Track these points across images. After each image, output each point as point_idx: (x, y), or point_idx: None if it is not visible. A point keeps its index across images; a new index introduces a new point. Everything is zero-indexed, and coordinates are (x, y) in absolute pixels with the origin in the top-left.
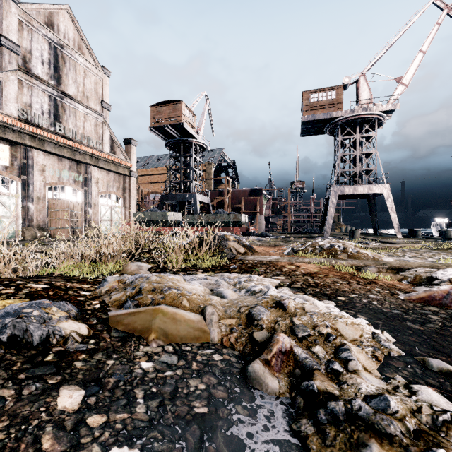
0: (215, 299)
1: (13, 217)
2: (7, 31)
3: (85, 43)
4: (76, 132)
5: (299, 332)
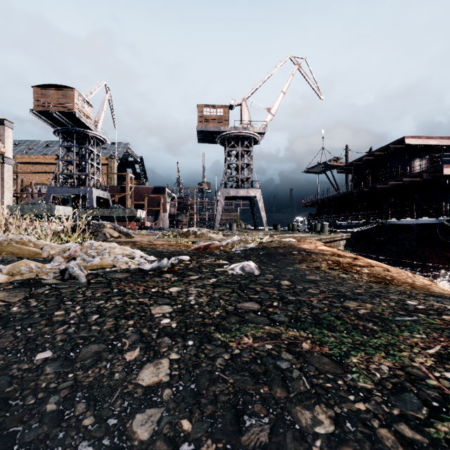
0: (54, 244)
1: None
2: None
3: None
4: None
5: (89, 249)
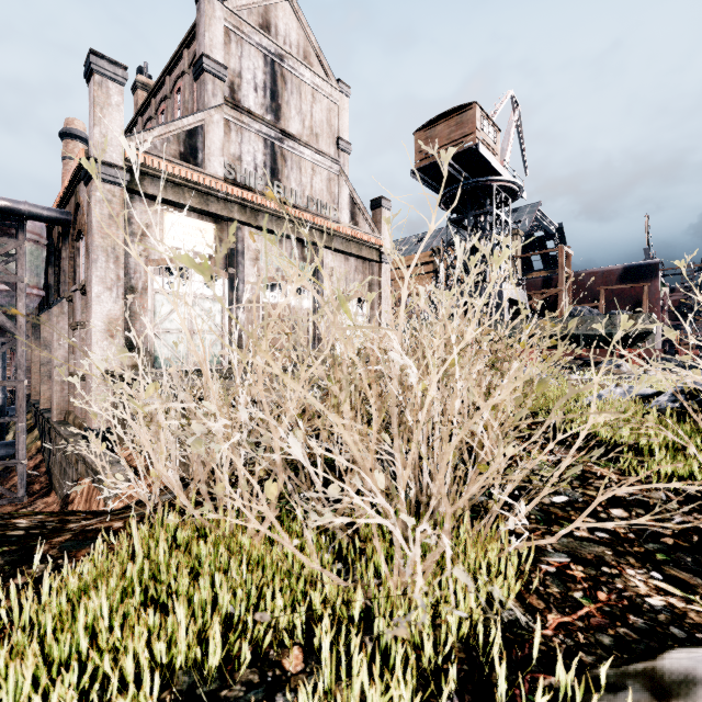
0: None
1: (219, 332)
2: (210, 47)
3: (313, 47)
4: (301, 194)
5: None
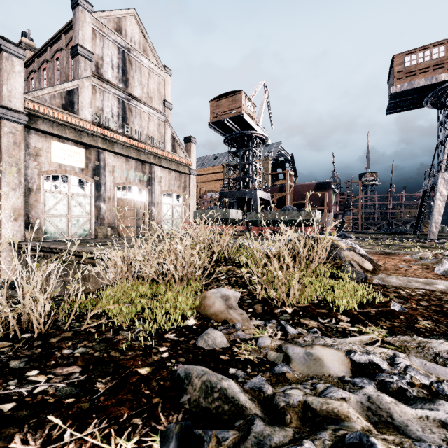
0: None
1: (88, 216)
2: (83, 40)
3: (149, 44)
4: (141, 132)
5: None
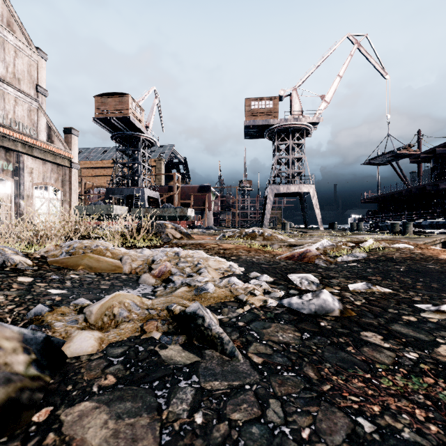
0: (133, 253)
1: None
2: None
3: (15, 20)
4: (5, 116)
5: (180, 263)
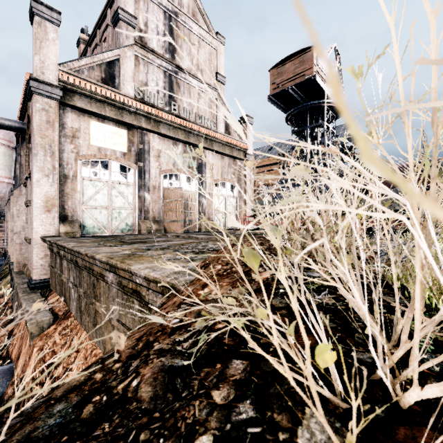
0: None
1: (131, 208)
2: (124, 3)
3: (199, 8)
4: (190, 111)
5: None
